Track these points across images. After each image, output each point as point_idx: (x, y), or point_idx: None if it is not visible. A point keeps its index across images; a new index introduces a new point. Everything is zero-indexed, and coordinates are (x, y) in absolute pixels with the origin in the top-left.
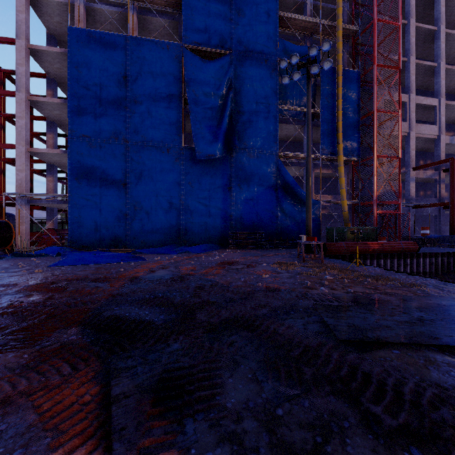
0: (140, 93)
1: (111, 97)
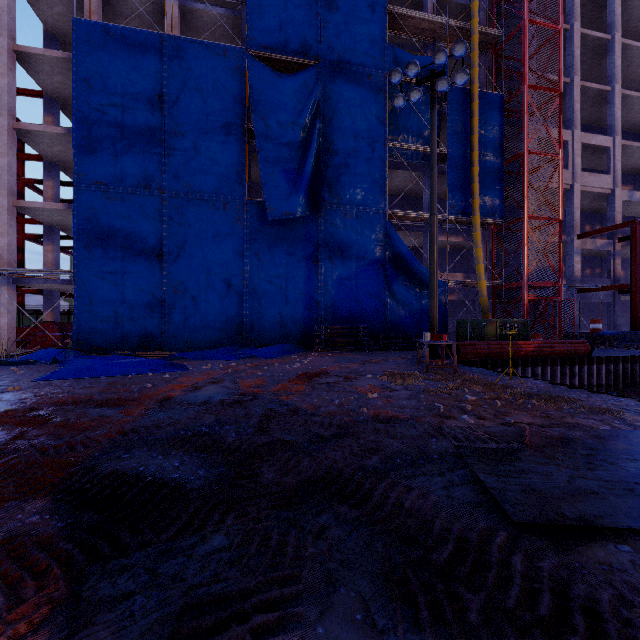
0: (183, 120)
1: (140, 125)
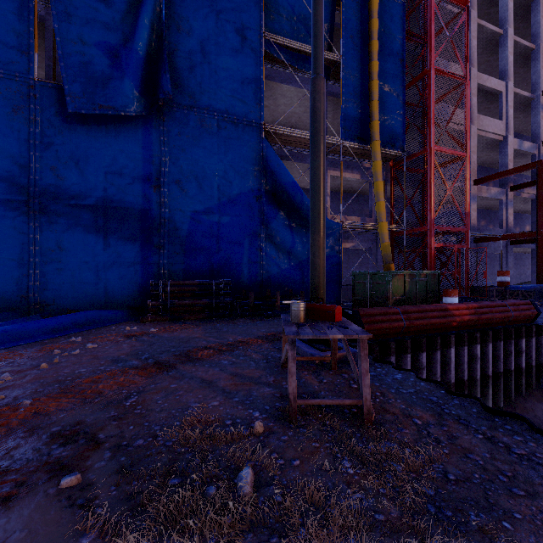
0: None
1: None
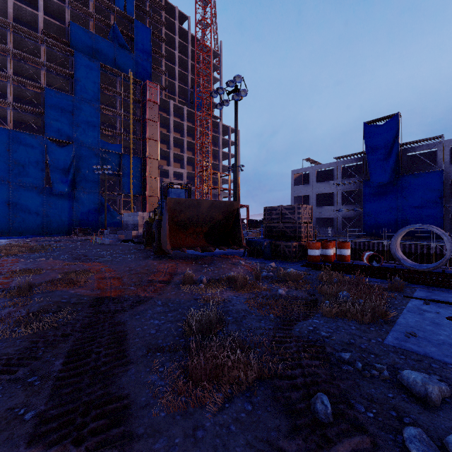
0: (18, 159)
1: None
